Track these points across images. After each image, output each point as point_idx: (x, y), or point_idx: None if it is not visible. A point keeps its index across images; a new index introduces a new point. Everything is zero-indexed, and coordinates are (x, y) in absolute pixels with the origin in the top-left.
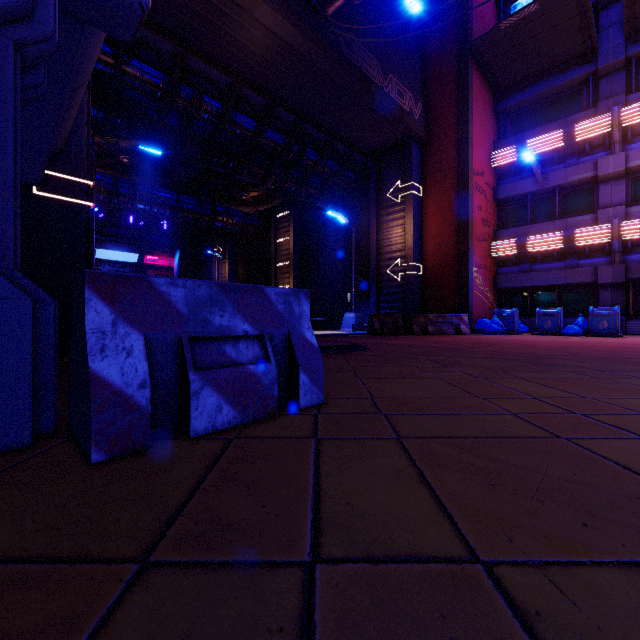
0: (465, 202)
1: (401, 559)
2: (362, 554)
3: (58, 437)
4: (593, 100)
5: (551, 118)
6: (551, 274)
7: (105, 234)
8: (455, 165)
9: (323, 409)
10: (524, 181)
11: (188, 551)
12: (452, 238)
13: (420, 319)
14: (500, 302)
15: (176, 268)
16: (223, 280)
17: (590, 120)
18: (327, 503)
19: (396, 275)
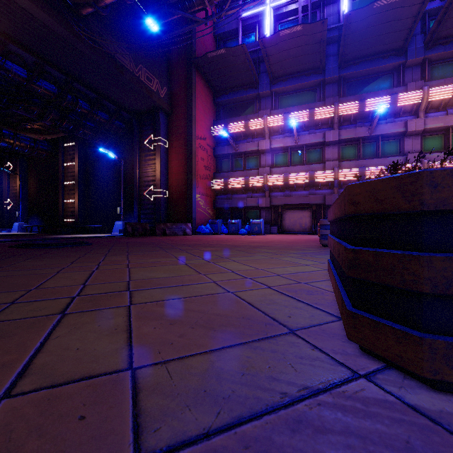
0: (191, 155)
1: None
2: None
3: None
4: (259, 109)
5: (241, 113)
6: (240, 201)
7: None
8: (186, 131)
9: None
10: (228, 146)
11: None
12: (184, 176)
13: (161, 226)
14: (217, 216)
15: None
16: (14, 192)
17: (256, 119)
18: None
19: (151, 197)
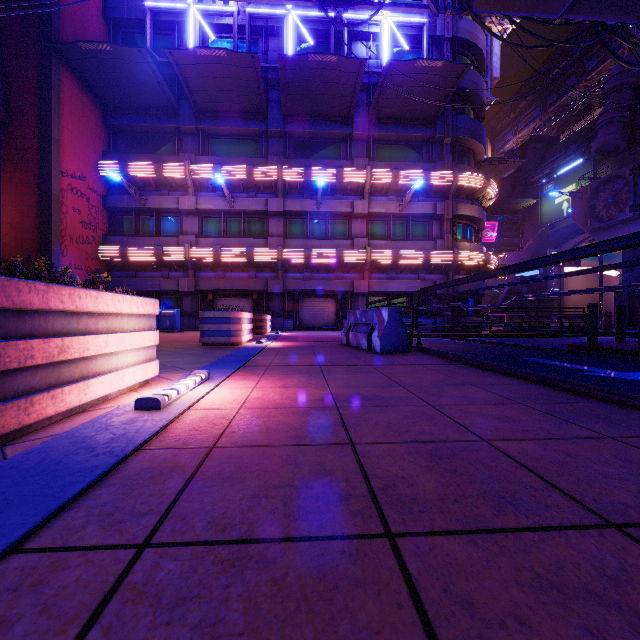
0: (48, 201)
1: None
2: None
3: None
4: (180, 149)
5: (153, 150)
6: (150, 281)
7: None
8: (40, 159)
9: None
10: (130, 197)
11: None
12: (36, 234)
13: None
14: None
15: None
16: None
17: (173, 164)
18: None
19: None
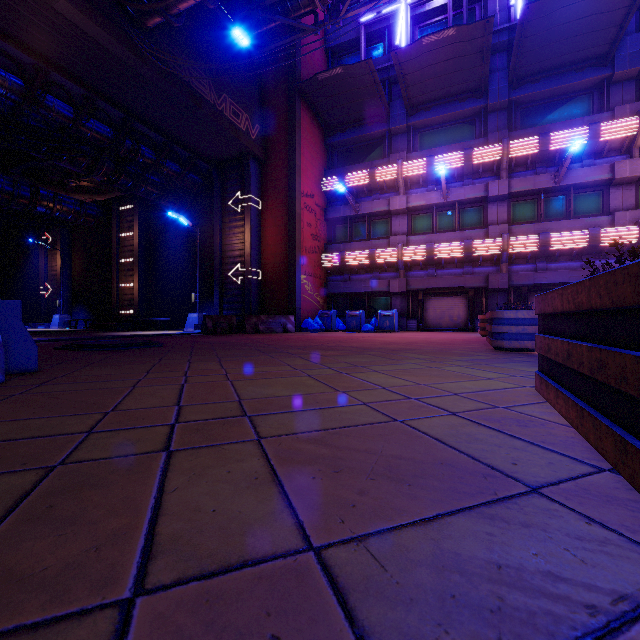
0: (294, 219)
1: None
2: None
3: None
4: (389, 151)
5: (364, 159)
6: (363, 283)
7: None
8: (287, 186)
9: None
10: (345, 206)
11: None
12: (284, 249)
13: (253, 319)
14: (330, 305)
15: None
16: (53, 274)
17: (385, 167)
18: None
19: (237, 278)
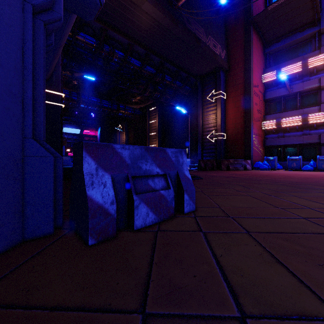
0: (249, 101)
1: (296, 317)
2: (270, 312)
3: (65, 228)
4: (318, 46)
5: (294, 56)
6: (295, 138)
7: (64, 120)
8: (243, 82)
9: (197, 214)
10: (280, 89)
11: (166, 306)
12: (241, 120)
13: (225, 162)
14: (266, 153)
15: (98, 136)
16: (122, 142)
17: (317, 56)
18: (230, 275)
19: (212, 139)
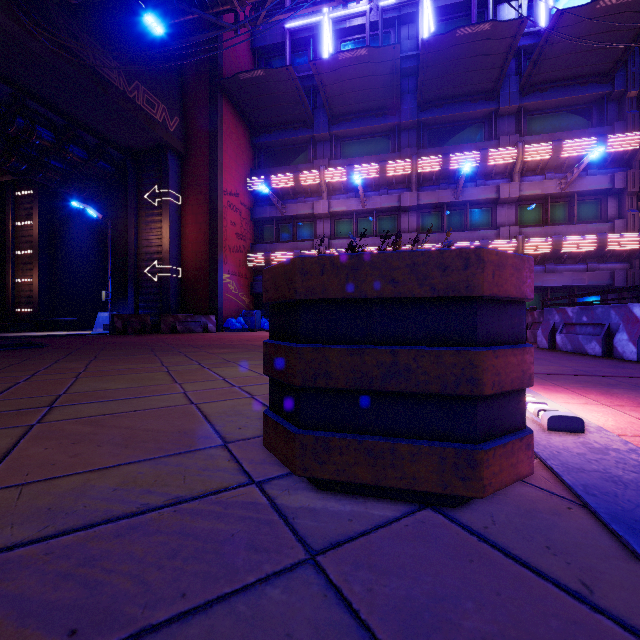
0: (215, 217)
1: None
2: None
3: None
4: (314, 157)
5: (290, 162)
6: None
7: None
8: (208, 182)
9: None
10: (271, 207)
11: None
12: (206, 247)
13: (169, 319)
14: (257, 305)
15: None
16: None
17: (309, 171)
18: None
19: (155, 276)
